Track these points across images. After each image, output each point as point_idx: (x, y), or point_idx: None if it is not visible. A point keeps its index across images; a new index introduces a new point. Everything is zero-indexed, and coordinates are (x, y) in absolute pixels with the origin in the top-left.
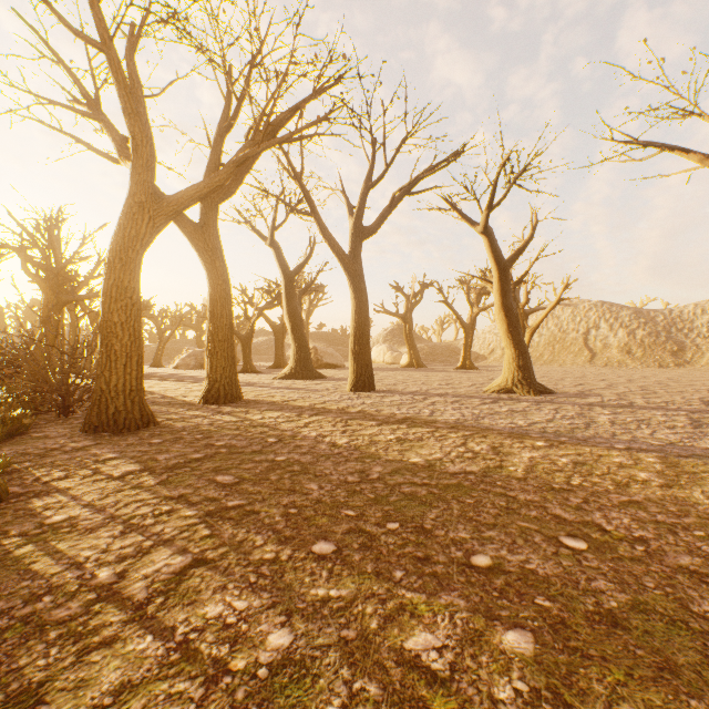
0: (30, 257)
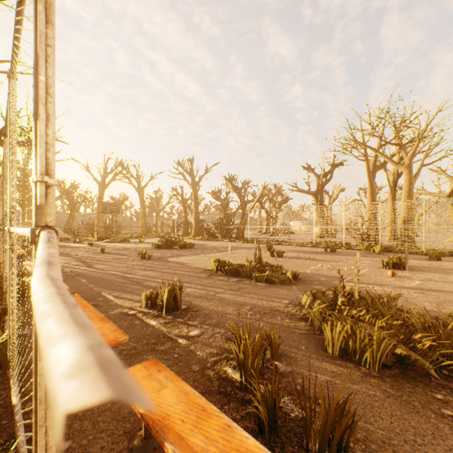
0: (233, 184)
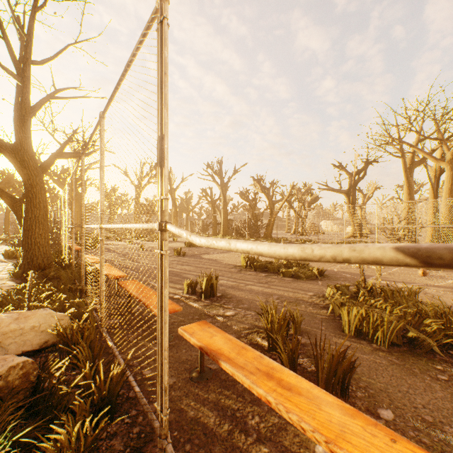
0: (261, 184)
